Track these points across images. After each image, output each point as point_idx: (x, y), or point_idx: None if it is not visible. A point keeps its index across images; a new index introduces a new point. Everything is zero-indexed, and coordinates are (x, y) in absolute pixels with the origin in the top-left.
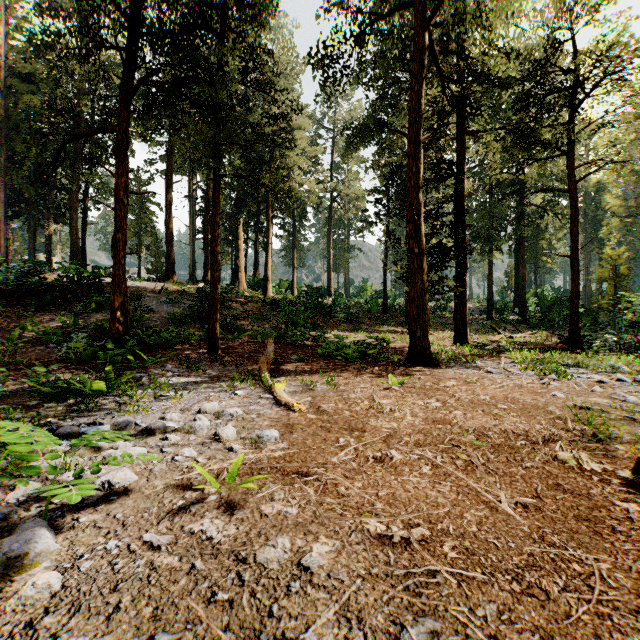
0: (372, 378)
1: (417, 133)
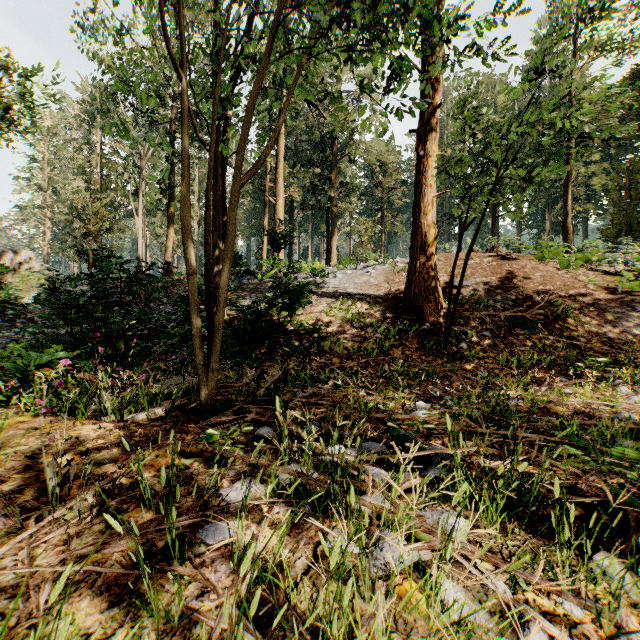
0: None
1: (566, 183)
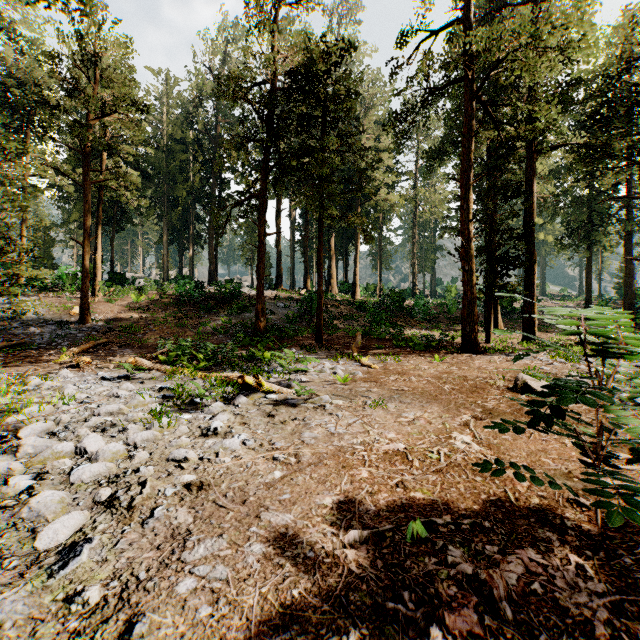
0: (426, 358)
1: (468, 180)
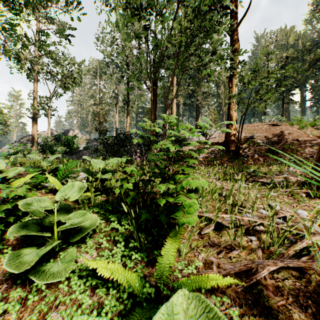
0: None
1: None
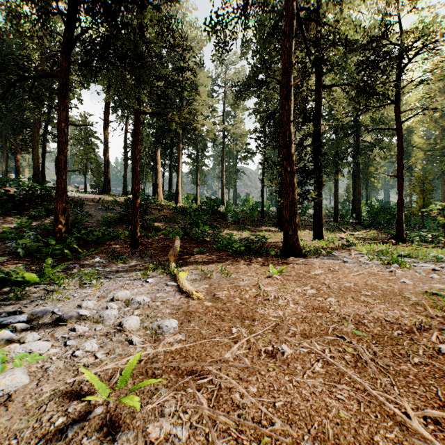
0: (256, 267)
1: (289, 80)
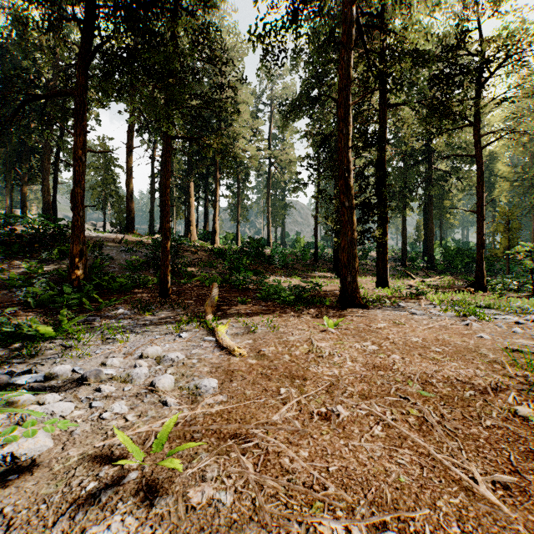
0: (308, 320)
1: (347, 99)
